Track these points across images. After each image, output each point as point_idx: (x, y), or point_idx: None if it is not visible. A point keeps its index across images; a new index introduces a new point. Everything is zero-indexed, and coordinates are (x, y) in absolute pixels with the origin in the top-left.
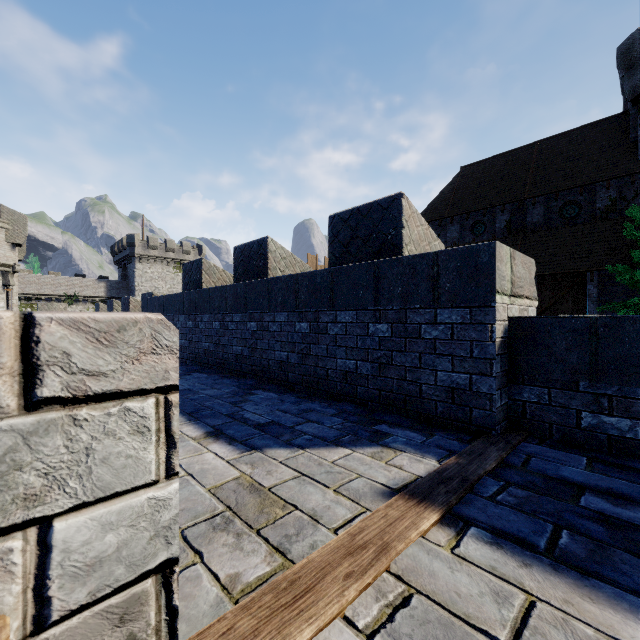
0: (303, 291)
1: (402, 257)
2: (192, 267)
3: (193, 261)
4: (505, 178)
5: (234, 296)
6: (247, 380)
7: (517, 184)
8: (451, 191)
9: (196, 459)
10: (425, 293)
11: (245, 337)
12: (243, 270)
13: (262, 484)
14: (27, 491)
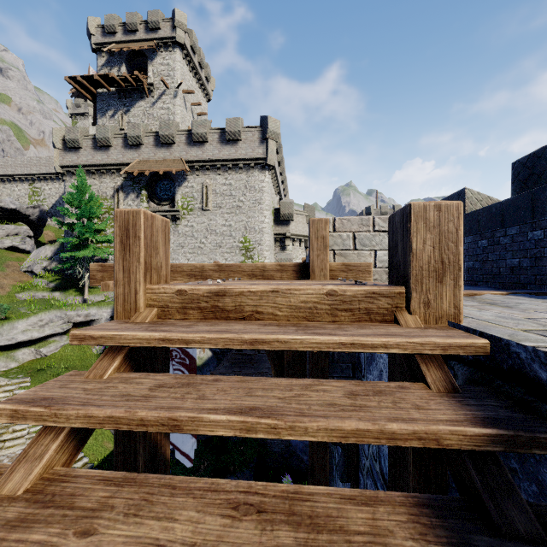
0: (483, 219)
1: None
2: None
3: None
4: None
5: None
6: None
7: None
8: None
9: None
10: None
11: None
12: None
13: None
14: (373, 245)
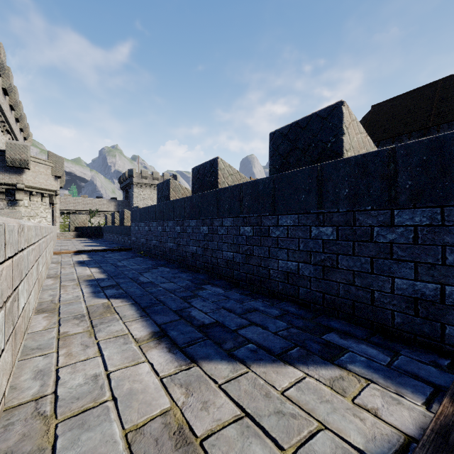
0: (247, 198)
1: (349, 157)
2: (163, 186)
3: (164, 181)
4: (411, 111)
5: (190, 205)
6: (200, 275)
7: (422, 115)
8: (363, 125)
9: (130, 371)
10: (378, 193)
11: (199, 239)
12: (199, 185)
13: (195, 424)
14: None
